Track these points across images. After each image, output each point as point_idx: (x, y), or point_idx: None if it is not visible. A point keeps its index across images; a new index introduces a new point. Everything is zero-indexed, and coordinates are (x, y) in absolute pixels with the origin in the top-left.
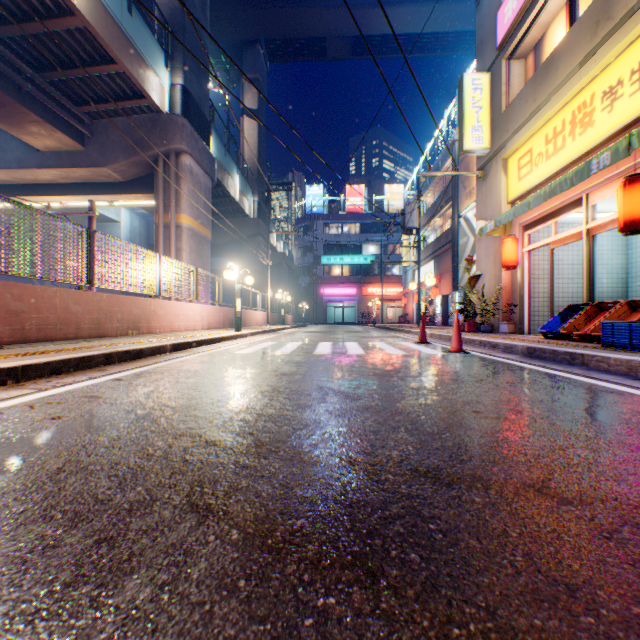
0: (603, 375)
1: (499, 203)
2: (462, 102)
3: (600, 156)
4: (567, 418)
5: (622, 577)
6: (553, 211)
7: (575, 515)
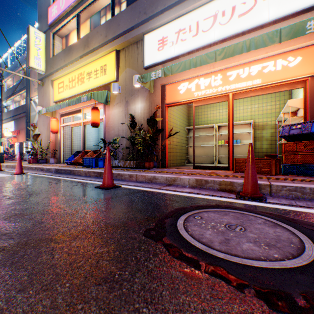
0: (78, 177)
1: (50, 101)
2: (30, 40)
3: (84, 97)
4: (51, 192)
5: (27, 226)
6: (73, 111)
7: (25, 217)
